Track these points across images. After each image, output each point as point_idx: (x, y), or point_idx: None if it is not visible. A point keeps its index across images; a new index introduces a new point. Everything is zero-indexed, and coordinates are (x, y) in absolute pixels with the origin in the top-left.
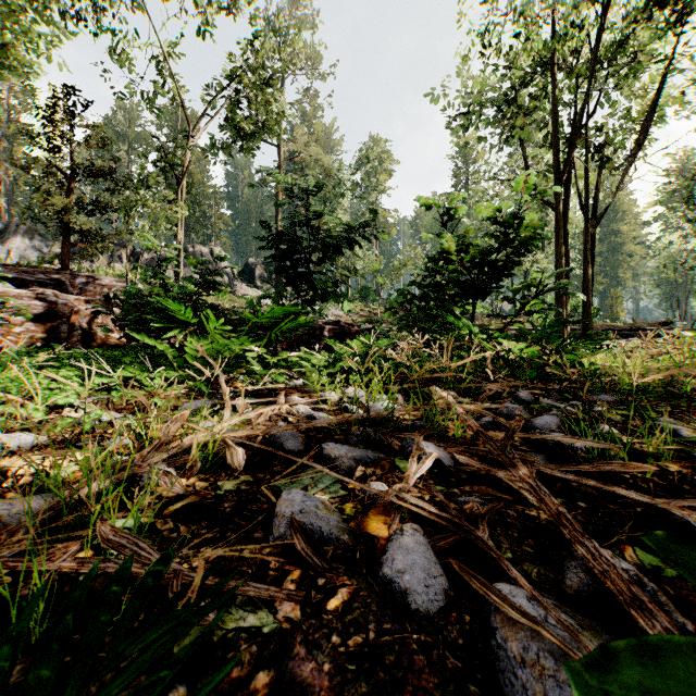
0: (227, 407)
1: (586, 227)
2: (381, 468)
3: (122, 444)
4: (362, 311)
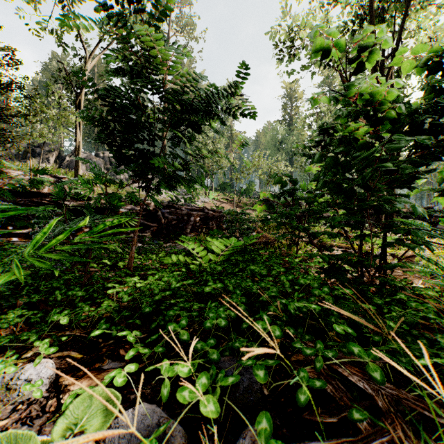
0: None
1: None
2: None
3: None
4: (222, 199)
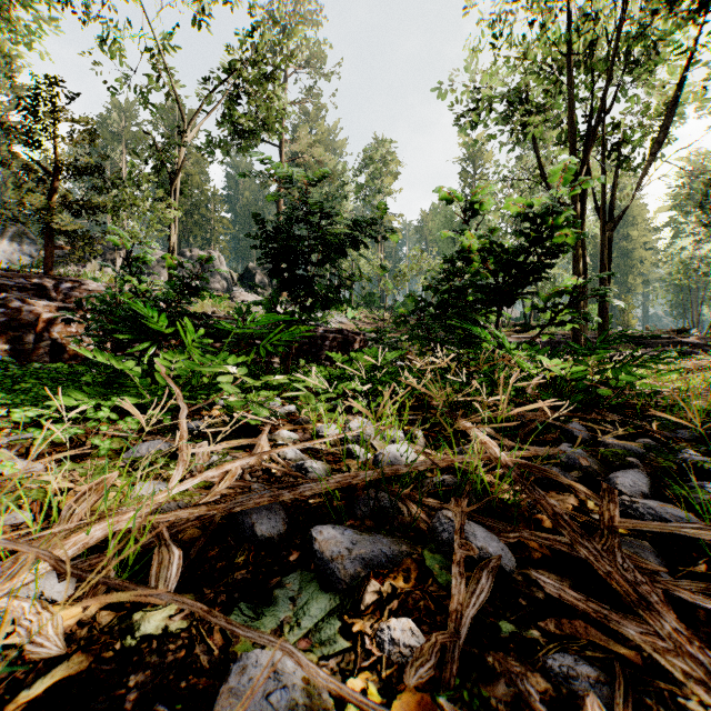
0: (181, 460)
1: (603, 230)
2: (404, 575)
3: (16, 522)
4: (367, 318)
